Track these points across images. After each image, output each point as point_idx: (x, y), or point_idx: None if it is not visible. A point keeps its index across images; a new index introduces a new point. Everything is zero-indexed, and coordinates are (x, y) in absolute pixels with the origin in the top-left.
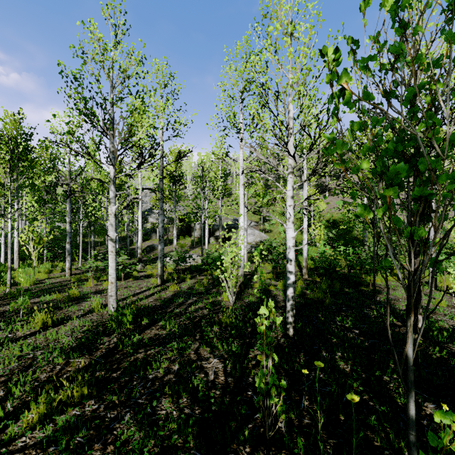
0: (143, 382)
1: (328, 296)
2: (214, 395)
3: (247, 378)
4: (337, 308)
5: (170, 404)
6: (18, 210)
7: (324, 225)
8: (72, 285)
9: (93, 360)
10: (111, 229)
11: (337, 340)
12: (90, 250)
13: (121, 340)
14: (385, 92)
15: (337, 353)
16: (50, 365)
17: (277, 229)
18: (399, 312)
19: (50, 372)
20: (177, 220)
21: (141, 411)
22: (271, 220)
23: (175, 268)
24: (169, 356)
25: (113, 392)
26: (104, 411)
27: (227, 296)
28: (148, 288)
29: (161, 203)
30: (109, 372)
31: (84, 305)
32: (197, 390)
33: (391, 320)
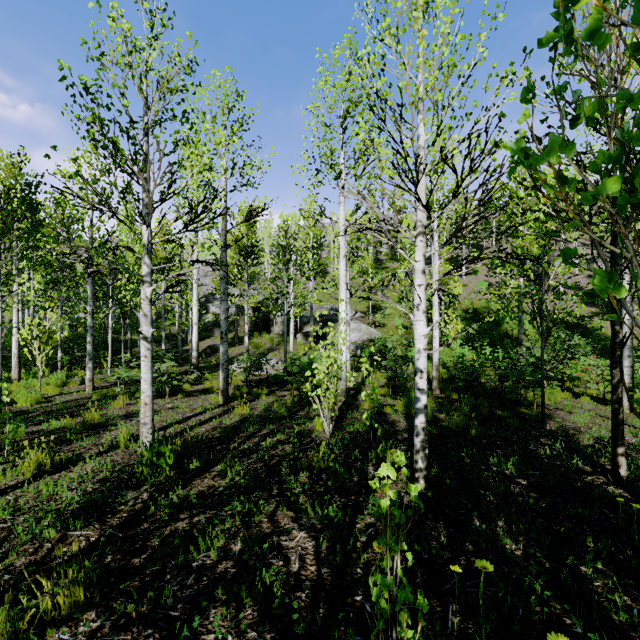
0: (182, 576)
1: (475, 423)
2: (298, 603)
3: (354, 569)
4: (488, 442)
5: (223, 621)
6: (12, 295)
7: (460, 317)
8: (92, 405)
9: (105, 532)
10: (145, 323)
11: (495, 499)
12: (126, 352)
13: (155, 497)
14: (636, 48)
15: (498, 522)
16: (34, 541)
17: (393, 323)
18: (586, 450)
19: (32, 554)
20: (250, 310)
21: (173, 634)
22: (385, 309)
23: (245, 379)
24: (228, 526)
25: (129, 596)
26: (110, 635)
27: (320, 424)
28: (205, 409)
29: (223, 284)
30: (126, 557)
31: (105, 436)
32: (271, 592)
33: (575, 463)
